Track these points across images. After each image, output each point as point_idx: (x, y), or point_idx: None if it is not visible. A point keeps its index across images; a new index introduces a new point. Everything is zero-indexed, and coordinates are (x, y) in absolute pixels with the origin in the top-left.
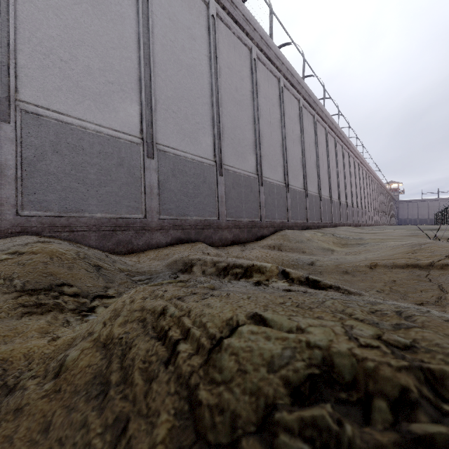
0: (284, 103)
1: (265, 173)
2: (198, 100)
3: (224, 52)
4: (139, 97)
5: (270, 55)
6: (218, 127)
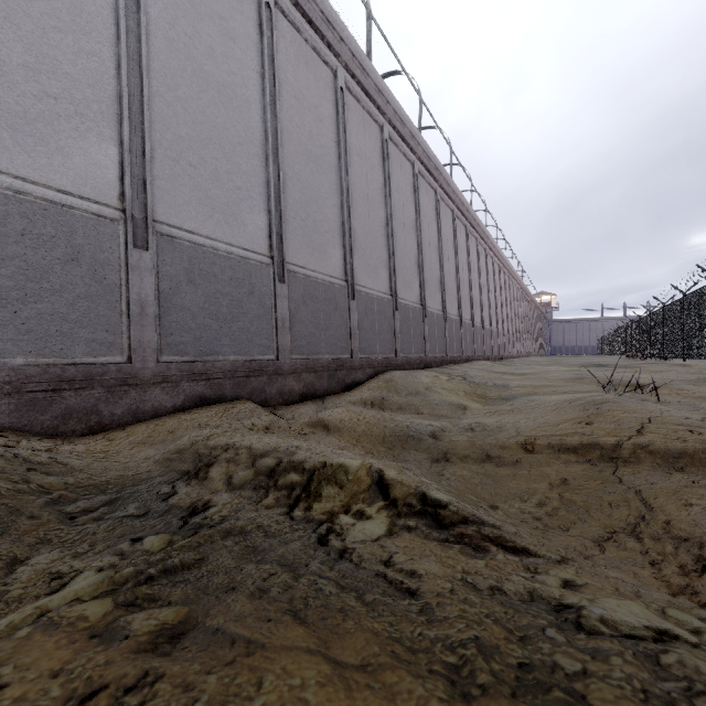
0: (390, 166)
1: (359, 279)
2: (239, 148)
3: (288, 69)
4: (119, 131)
5: (367, 85)
6: (277, 198)
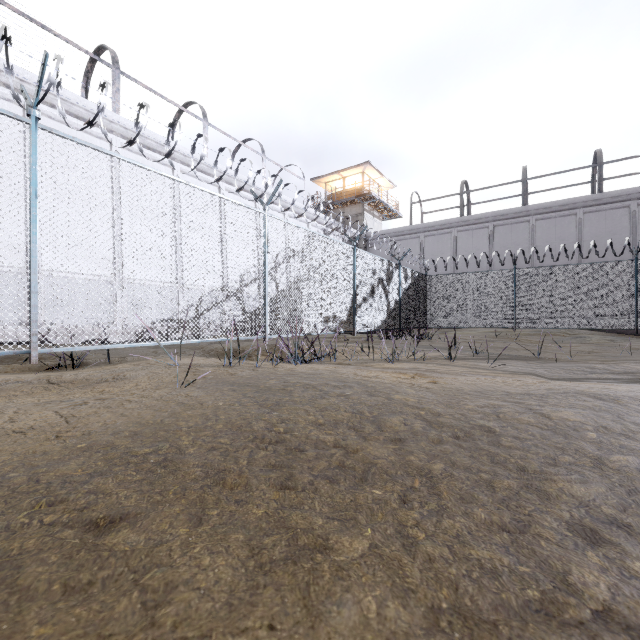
0: None
1: None
2: None
3: None
4: None
5: None
6: None
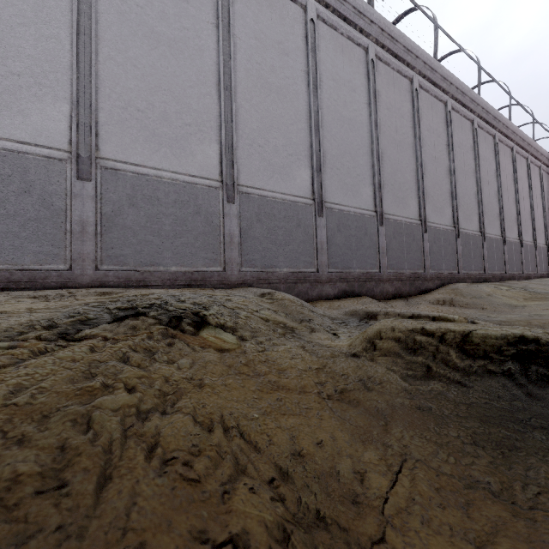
0: (452, 130)
1: (429, 218)
2: (358, 152)
3: (383, 93)
4: (311, 161)
5: (435, 78)
6: (378, 175)
